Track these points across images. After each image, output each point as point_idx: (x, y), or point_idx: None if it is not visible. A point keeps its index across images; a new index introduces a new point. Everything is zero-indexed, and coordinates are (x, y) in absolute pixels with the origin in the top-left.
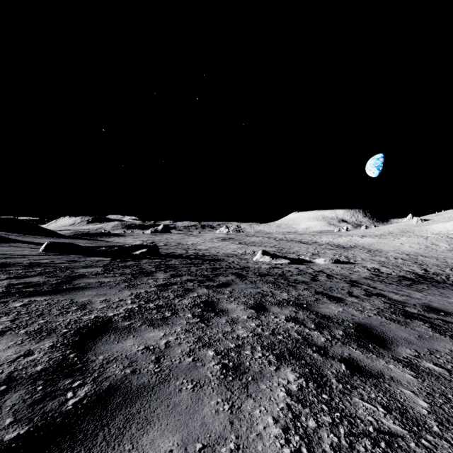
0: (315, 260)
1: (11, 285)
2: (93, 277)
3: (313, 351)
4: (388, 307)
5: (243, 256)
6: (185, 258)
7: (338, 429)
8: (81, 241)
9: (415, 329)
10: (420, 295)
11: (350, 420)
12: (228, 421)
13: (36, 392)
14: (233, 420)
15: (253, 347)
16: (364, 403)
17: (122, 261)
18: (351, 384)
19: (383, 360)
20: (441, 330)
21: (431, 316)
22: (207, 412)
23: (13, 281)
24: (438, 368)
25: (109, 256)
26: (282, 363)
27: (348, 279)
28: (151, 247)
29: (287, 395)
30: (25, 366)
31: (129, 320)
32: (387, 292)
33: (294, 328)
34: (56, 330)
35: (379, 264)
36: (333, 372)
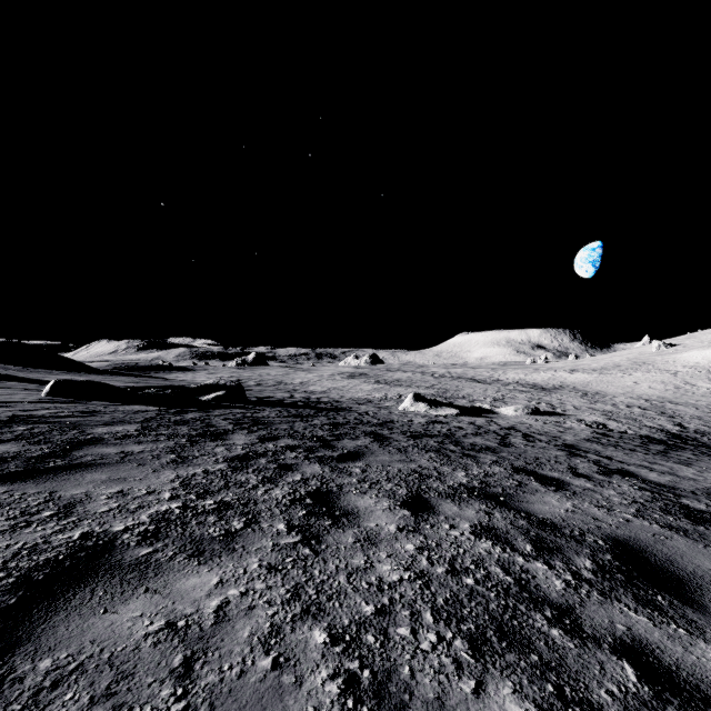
0: (499, 409)
1: None
2: (116, 442)
3: (549, 621)
4: (652, 499)
5: (382, 403)
6: (287, 407)
7: None
8: (122, 379)
9: None
10: (691, 472)
11: None
12: None
13: None
14: None
15: (414, 615)
16: None
17: (179, 412)
18: None
19: (707, 645)
20: None
21: None
22: None
23: None
24: None
25: (159, 404)
26: (486, 665)
27: (560, 442)
28: (231, 388)
29: None
30: None
31: (152, 542)
32: (634, 467)
33: (492, 553)
34: None
35: (604, 416)
36: (614, 694)
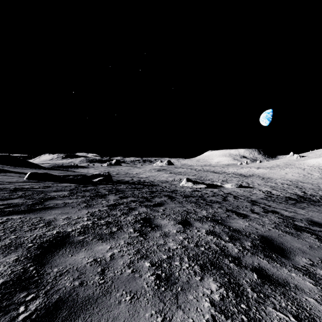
0: (224, 185)
1: None
2: (61, 198)
3: (230, 261)
4: (282, 222)
5: (172, 182)
6: (130, 184)
7: None
8: (56, 171)
9: (305, 240)
10: (303, 212)
11: None
12: None
13: None
14: None
15: (181, 258)
16: (277, 312)
17: (84, 186)
18: (263, 293)
19: (286, 269)
20: None
21: (315, 229)
22: None
23: None
24: None
25: (75, 182)
26: (205, 273)
27: (249, 199)
28: (106, 176)
29: (211, 305)
30: None
31: (83, 235)
32: (279, 209)
33: (212, 240)
34: (23, 244)
35: (271, 188)
36: (248, 281)
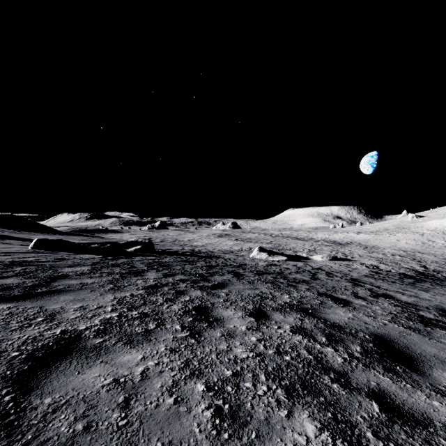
0: (312, 256)
1: None
2: (77, 277)
3: (332, 380)
4: (401, 311)
5: (239, 253)
6: (180, 255)
7: None
8: (77, 238)
9: (441, 341)
10: (428, 295)
11: None
12: None
13: None
14: None
15: (254, 376)
16: None
17: (114, 259)
18: (395, 441)
19: (422, 393)
20: None
21: None
22: None
23: None
24: None
25: (101, 253)
26: (294, 403)
27: (349, 277)
28: (145, 244)
29: None
30: None
31: (102, 335)
32: (393, 292)
33: (302, 342)
34: (3, 353)
35: (377, 261)
36: (365, 418)
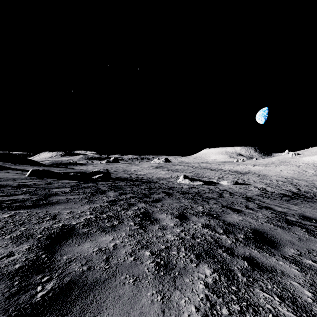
0: (221, 182)
1: (3, 201)
2: (63, 195)
3: (223, 251)
4: (275, 216)
5: (170, 179)
6: (129, 181)
7: (245, 316)
8: (56, 169)
9: (295, 233)
10: (296, 207)
11: (254, 307)
12: (160, 310)
13: (13, 286)
14: (164, 309)
15: (178, 248)
16: (263, 293)
17: (85, 183)
18: (252, 278)
19: (274, 258)
20: (314, 234)
21: (306, 223)
22: (144, 302)
23: (4, 198)
24: (315, 264)
25: (75, 179)
26: (200, 261)
27: (244, 195)
28: (105, 173)
29: (205, 287)
30: (6, 264)
31: (87, 227)
32: (273, 205)
33: (208, 233)
34: (33, 235)
35: (266, 185)
36: (239, 268)
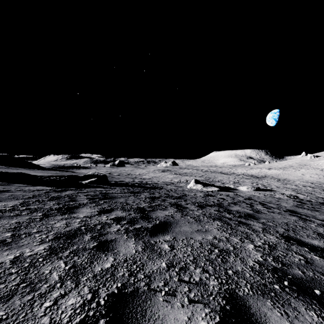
0: (239, 187)
1: None
2: None
3: None
4: None
5: (178, 184)
6: (128, 186)
7: None
8: (52, 172)
9: None
10: None
11: None
12: None
13: None
14: None
15: None
16: None
17: (61, 190)
18: None
19: None
20: None
21: None
22: None
23: None
24: None
25: (55, 185)
26: None
27: (284, 208)
28: (100, 176)
29: None
30: None
31: None
32: None
33: None
34: None
35: (294, 191)
36: None
